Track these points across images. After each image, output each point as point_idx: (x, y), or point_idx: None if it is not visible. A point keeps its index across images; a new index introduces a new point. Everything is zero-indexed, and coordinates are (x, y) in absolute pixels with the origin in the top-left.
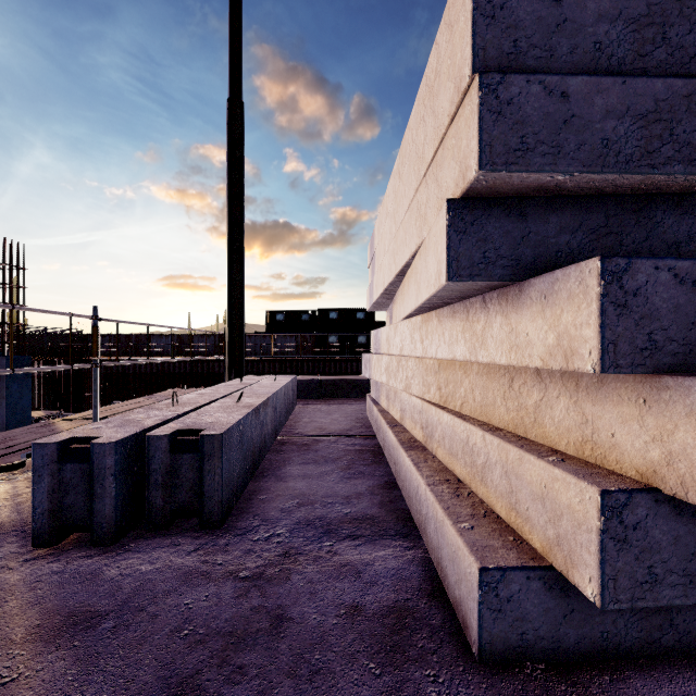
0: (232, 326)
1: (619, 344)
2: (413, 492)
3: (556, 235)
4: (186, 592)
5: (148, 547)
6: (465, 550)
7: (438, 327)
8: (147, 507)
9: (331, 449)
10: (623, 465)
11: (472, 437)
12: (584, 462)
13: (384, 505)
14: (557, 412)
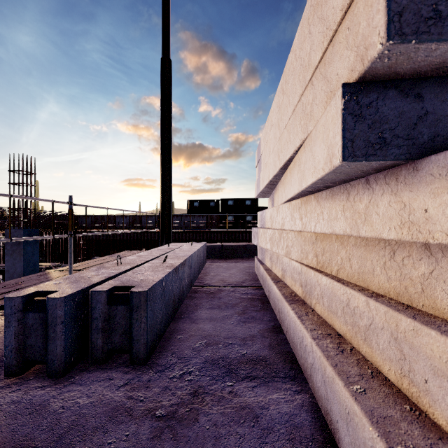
0: (163, 209)
1: None
2: (298, 340)
3: None
4: (111, 429)
5: (88, 380)
6: (365, 421)
7: (317, 207)
8: (90, 346)
9: (230, 297)
10: None
11: (353, 301)
12: None
13: (273, 347)
14: None
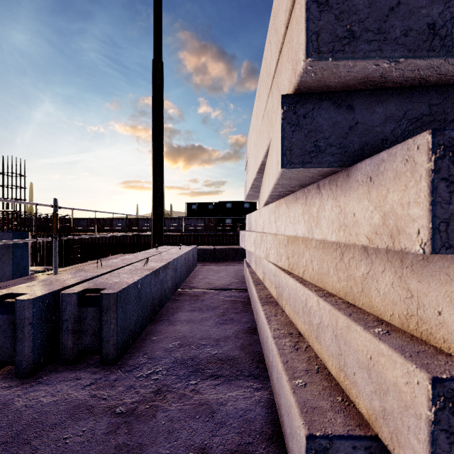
0: (155, 212)
1: (452, 223)
2: (265, 340)
3: (381, 124)
4: (69, 425)
5: (56, 380)
6: (296, 411)
7: (286, 211)
8: (61, 347)
9: (213, 300)
10: (452, 345)
11: (309, 301)
12: (409, 336)
13: (244, 347)
14: (382, 285)
